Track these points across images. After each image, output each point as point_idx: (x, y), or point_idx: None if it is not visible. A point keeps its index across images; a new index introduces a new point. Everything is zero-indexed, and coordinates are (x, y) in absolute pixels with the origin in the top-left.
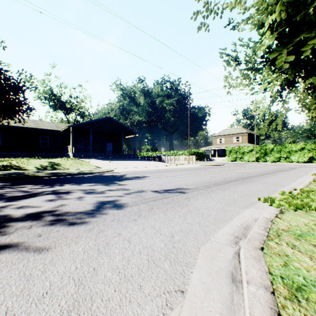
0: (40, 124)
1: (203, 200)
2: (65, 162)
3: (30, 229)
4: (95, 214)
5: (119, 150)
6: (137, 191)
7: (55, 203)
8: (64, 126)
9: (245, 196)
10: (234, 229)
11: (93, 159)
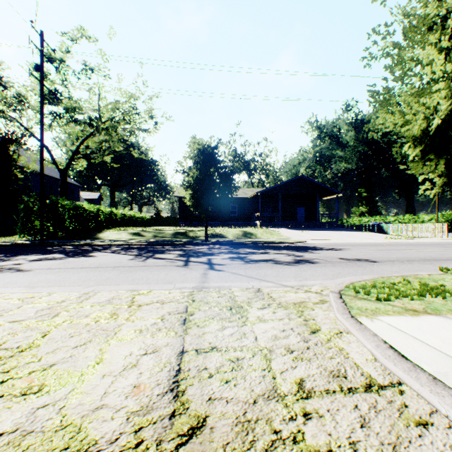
0: None
1: (385, 267)
2: (256, 231)
3: (267, 263)
4: (296, 263)
5: (314, 217)
6: (327, 257)
7: (270, 257)
8: (250, 191)
9: None
10: None
11: (281, 229)
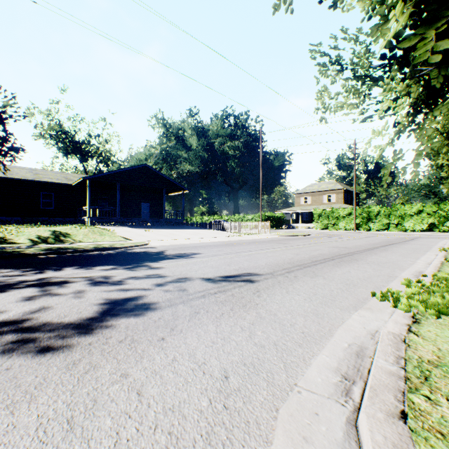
0: (42, 174)
1: (282, 296)
2: (77, 231)
3: None
4: (94, 326)
5: (160, 214)
6: (178, 279)
7: (32, 304)
8: (78, 177)
9: (348, 287)
10: (338, 357)
11: (120, 227)
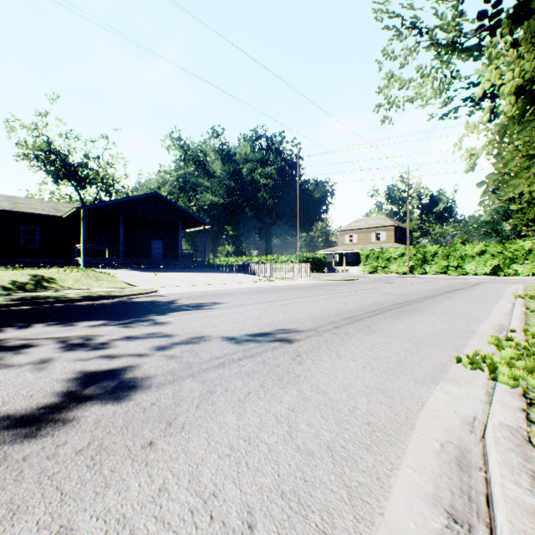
0: (22, 203)
1: (332, 362)
2: (66, 275)
3: None
4: (44, 422)
5: (176, 254)
6: (189, 339)
7: None
8: (71, 208)
9: (418, 348)
10: (432, 470)
11: (124, 270)
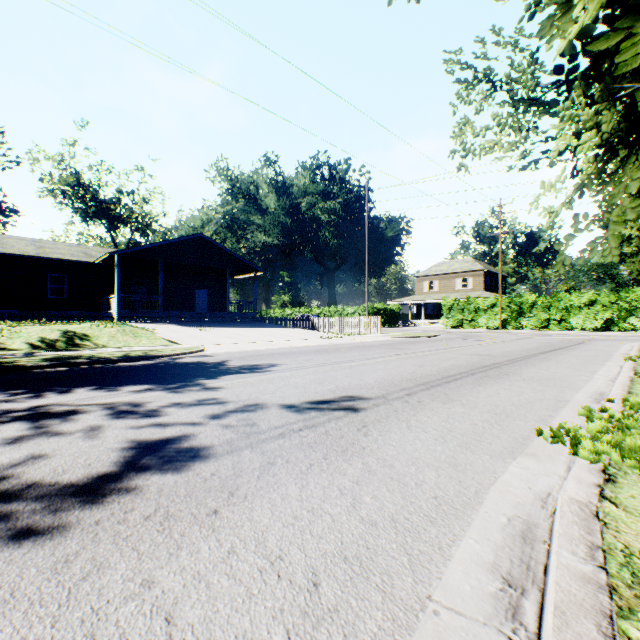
0: (49, 248)
1: (401, 433)
2: (100, 331)
3: None
4: (108, 490)
5: (223, 305)
6: (244, 406)
7: (16, 450)
8: (103, 252)
9: (499, 419)
10: (494, 542)
11: (164, 325)
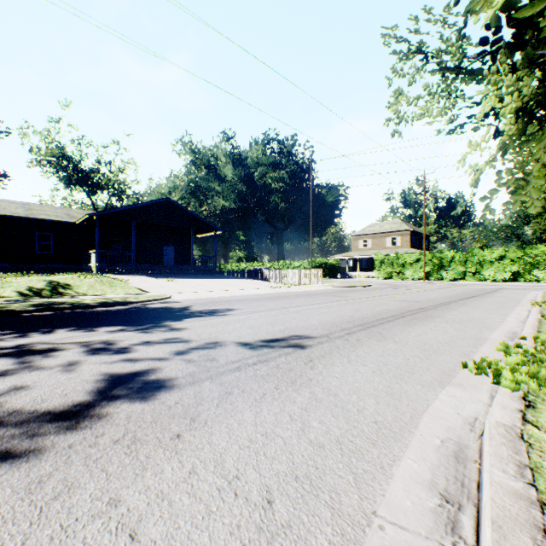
0: (37, 210)
1: (343, 367)
2: (80, 281)
3: None
4: (81, 417)
5: (187, 260)
6: (205, 344)
7: (0, 382)
8: (83, 214)
9: (428, 354)
10: (431, 462)
11: (136, 276)
